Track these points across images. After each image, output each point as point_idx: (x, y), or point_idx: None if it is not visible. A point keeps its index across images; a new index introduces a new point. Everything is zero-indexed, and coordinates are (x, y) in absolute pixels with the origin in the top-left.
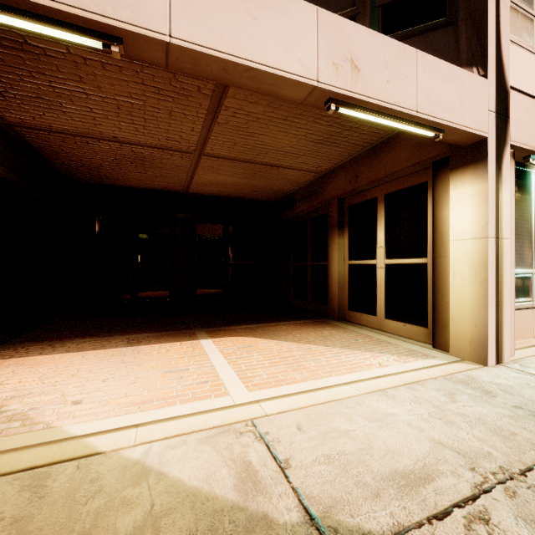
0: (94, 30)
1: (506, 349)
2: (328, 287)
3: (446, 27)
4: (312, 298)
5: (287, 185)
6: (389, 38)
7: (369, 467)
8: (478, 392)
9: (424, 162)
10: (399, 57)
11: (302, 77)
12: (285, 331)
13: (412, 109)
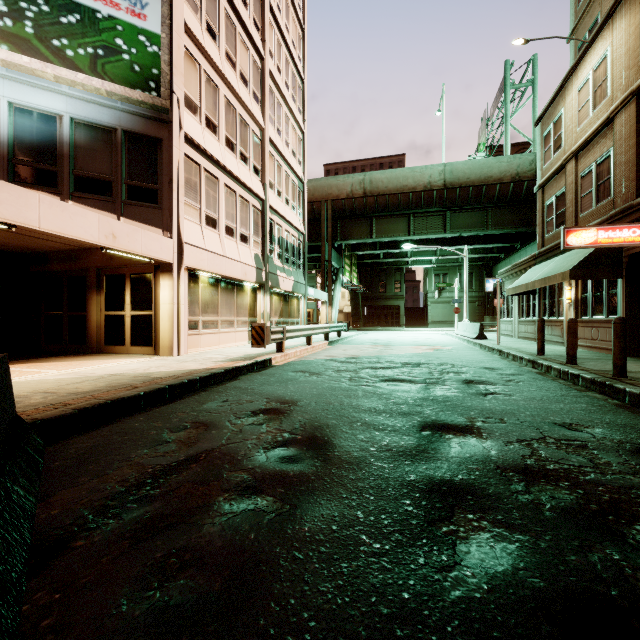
0: (6, 223)
1: (183, 350)
2: (87, 331)
3: (159, 209)
4: (69, 341)
5: (45, 248)
6: (129, 225)
7: (121, 370)
8: (164, 360)
9: (150, 264)
10: (134, 232)
11: (92, 241)
12: (57, 359)
13: (140, 252)
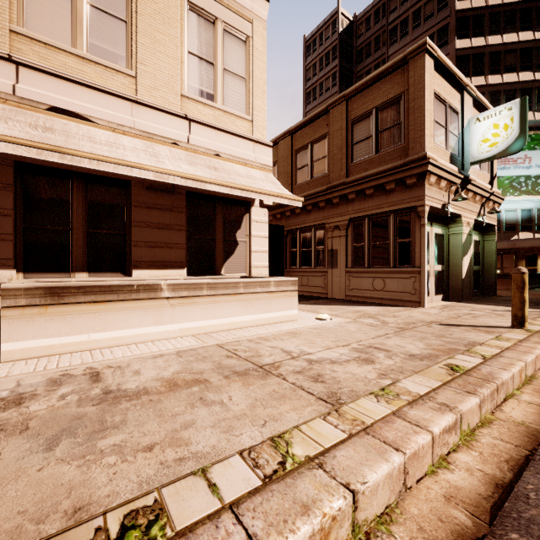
0: None
1: None
2: None
3: None
4: None
5: None
6: None
7: None
8: None
9: None
10: None
11: None
12: None
13: None
